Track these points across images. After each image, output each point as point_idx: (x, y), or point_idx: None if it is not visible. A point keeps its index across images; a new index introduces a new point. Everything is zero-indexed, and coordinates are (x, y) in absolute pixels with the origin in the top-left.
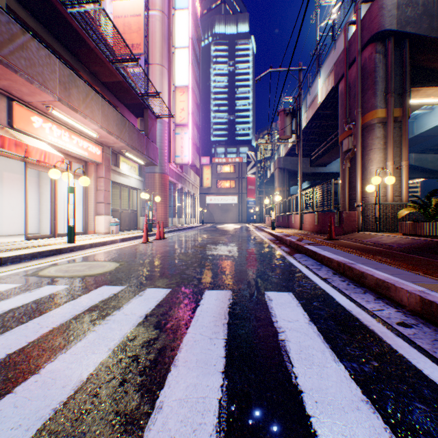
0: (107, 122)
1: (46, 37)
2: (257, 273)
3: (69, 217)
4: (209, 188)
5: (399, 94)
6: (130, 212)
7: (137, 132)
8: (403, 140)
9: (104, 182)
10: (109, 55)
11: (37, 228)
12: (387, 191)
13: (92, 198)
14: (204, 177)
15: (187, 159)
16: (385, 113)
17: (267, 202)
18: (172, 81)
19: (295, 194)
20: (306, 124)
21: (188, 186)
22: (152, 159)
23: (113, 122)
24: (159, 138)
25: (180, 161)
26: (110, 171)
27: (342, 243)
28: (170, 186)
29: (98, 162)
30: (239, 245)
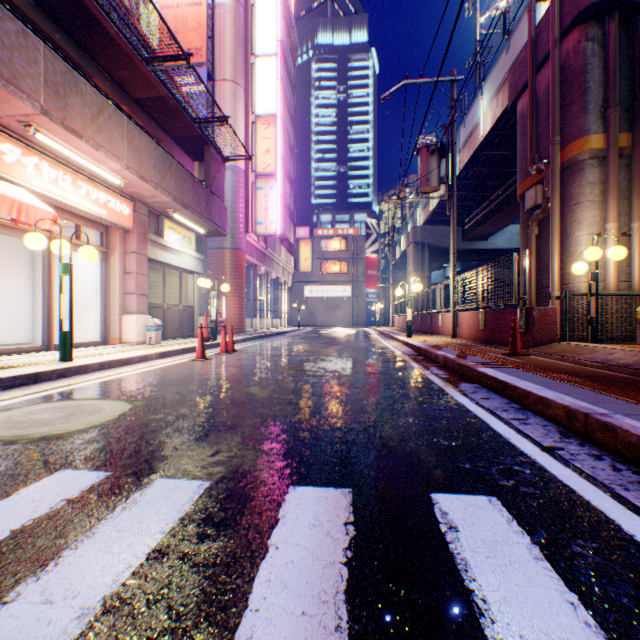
0: (137, 160)
1: (31, 12)
2: (401, 431)
3: (62, 317)
4: (309, 274)
5: (627, 108)
6: (182, 309)
7: (191, 180)
8: (635, 186)
9: (136, 260)
10: (141, 49)
11: (31, 334)
12: (606, 274)
13: (116, 286)
14: (302, 257)
15: (274, 227)
16: (603, 141)
17: (399, 294)
18: (250, 106)
19: (437, 283)
20: (458, 173)
21: (277, 270)
22: (217, 224)
23: (150, 160)
24: (231, 195)
25: (263, 230)
26: (147, 242)
27: (542, 364)
28: (249, 270)
29: (127, 227)
30: (357, 364)
